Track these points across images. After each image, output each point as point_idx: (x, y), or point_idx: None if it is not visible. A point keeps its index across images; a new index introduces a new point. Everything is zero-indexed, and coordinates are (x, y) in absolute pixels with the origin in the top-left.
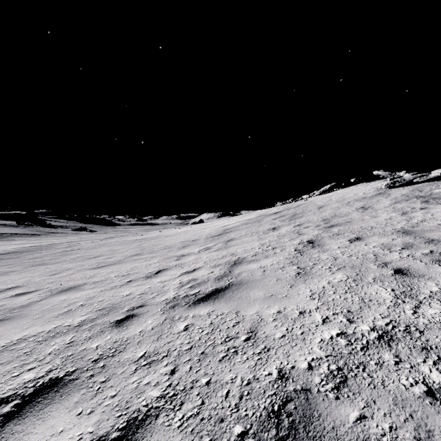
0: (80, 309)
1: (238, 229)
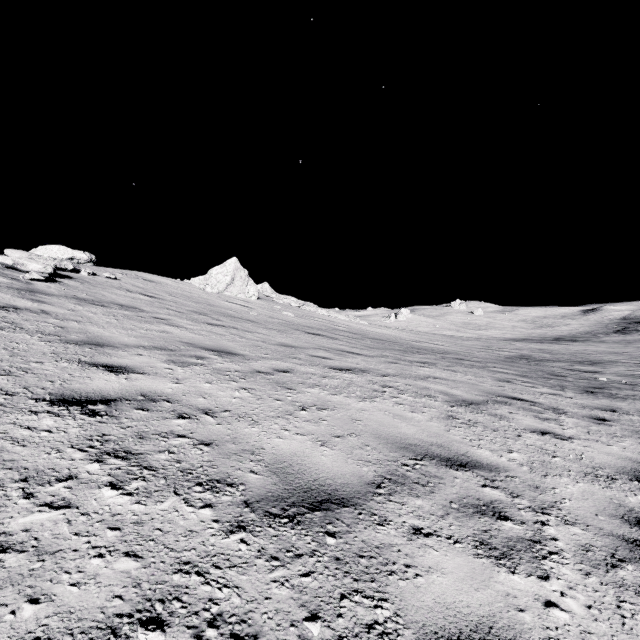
0: None
1: None
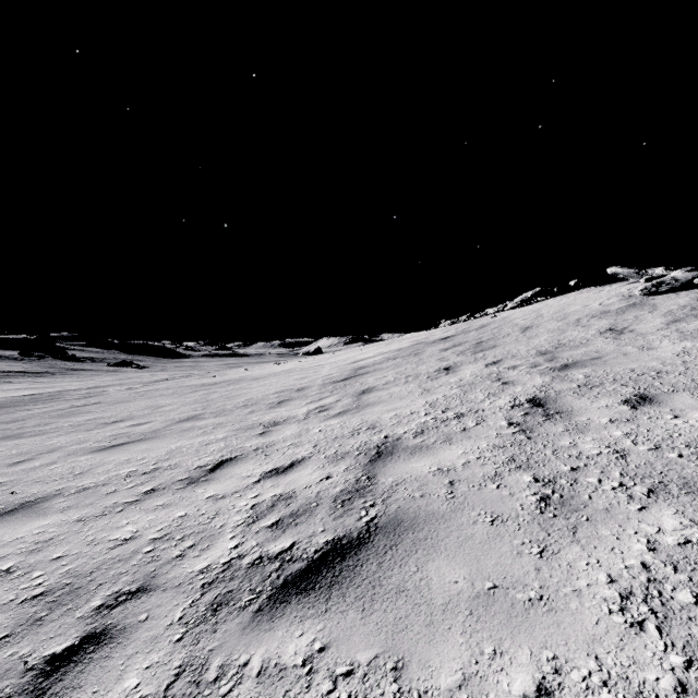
0: None
1: (379, 369)
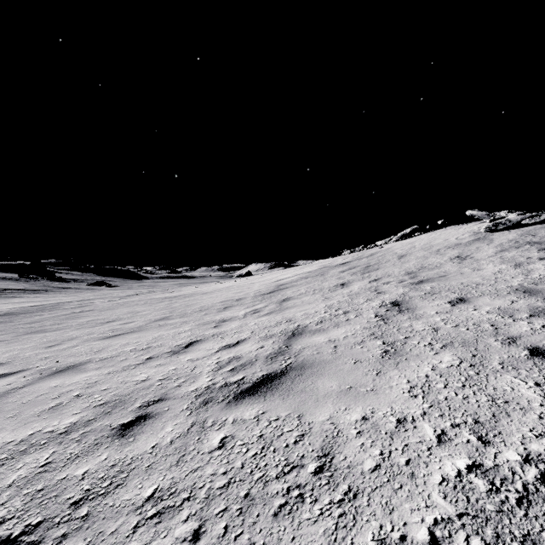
0: (74, 402)
1: (295, 285)
